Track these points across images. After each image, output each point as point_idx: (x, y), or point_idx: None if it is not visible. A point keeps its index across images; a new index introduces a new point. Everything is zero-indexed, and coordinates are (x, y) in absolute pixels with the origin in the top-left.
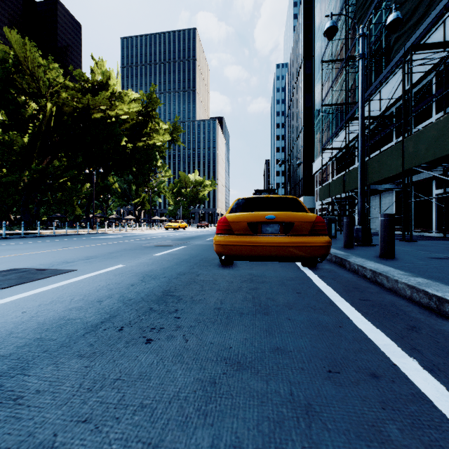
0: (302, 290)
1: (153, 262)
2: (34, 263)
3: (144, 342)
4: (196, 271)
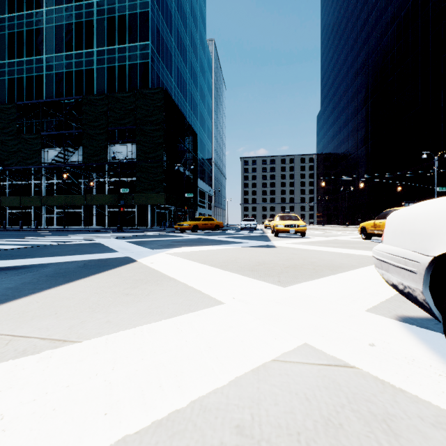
0: None
1: None
2: None
3: None
4: None
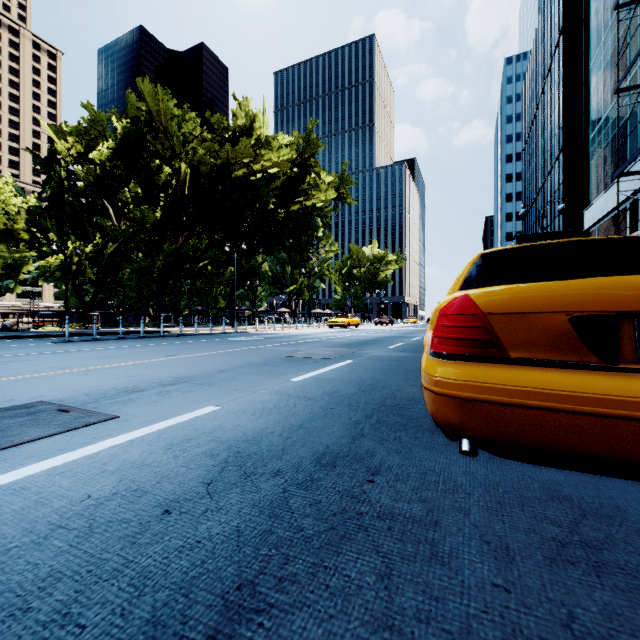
0: None
1: (277, 403)
2: (83, 389)
3: None
4: (369, 449)
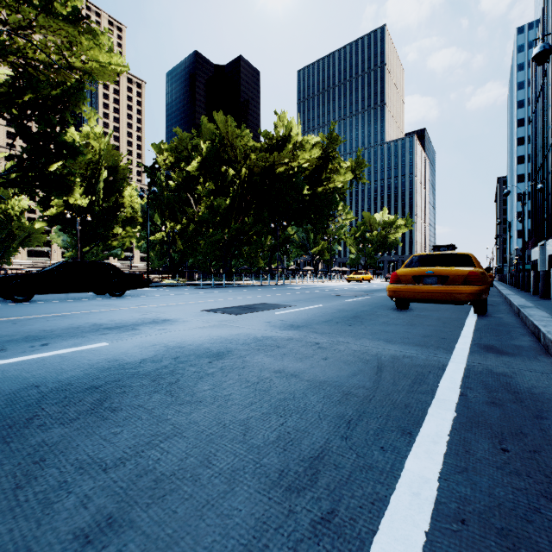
0: (448, 322)
1: (343, 305)
2: (268, 301)
3: (348, 325)
4: (375, 310)
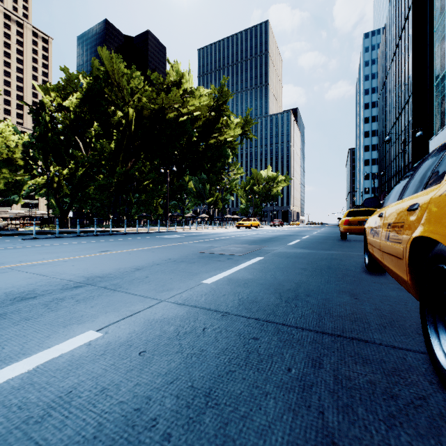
0: None
1: (180, 325)
2: None
3: None
4: None
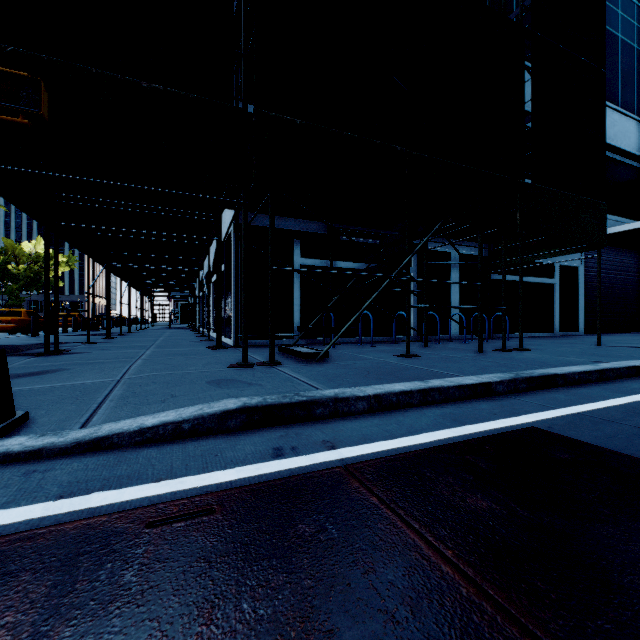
0: None
1: None
2: None
3: None
4: None
